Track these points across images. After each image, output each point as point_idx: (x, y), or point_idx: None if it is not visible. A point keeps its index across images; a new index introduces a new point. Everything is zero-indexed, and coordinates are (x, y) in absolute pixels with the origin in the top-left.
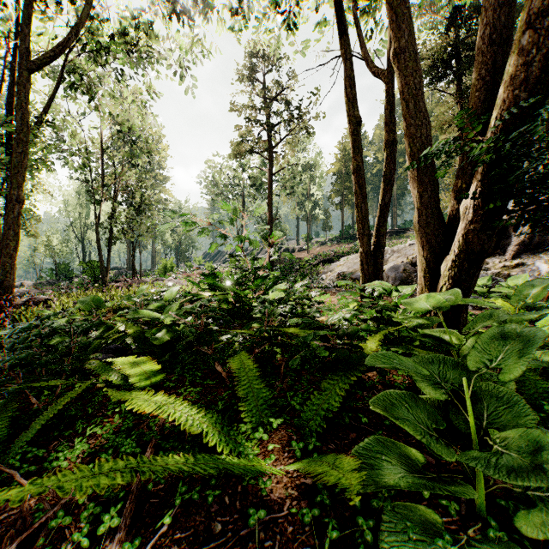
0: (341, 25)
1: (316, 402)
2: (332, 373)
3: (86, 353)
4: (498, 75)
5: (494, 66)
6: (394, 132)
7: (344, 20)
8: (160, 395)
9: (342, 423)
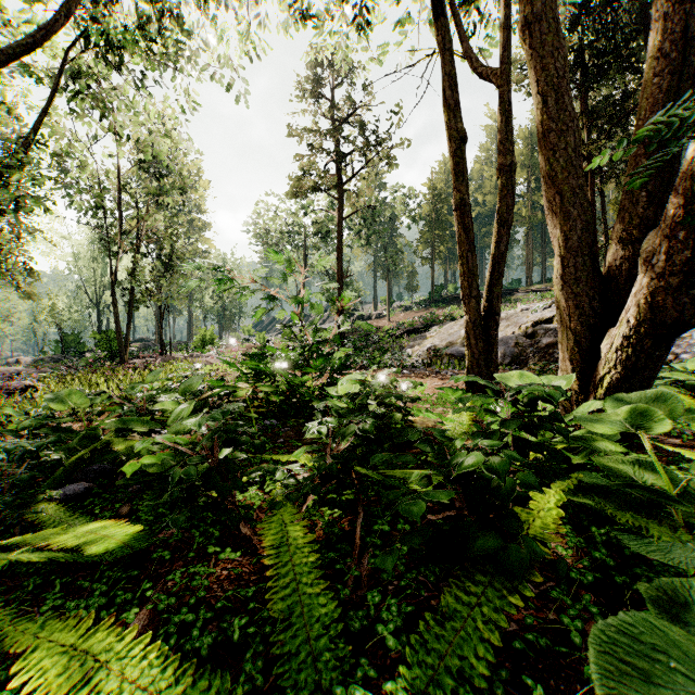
0: None
1: (430, 644)
2: (460, 572)
3: (24, 496)
4: (690, 51)
5: (683, 36)
6: (512, 153)
7: None
8: (103, 629)
9: None
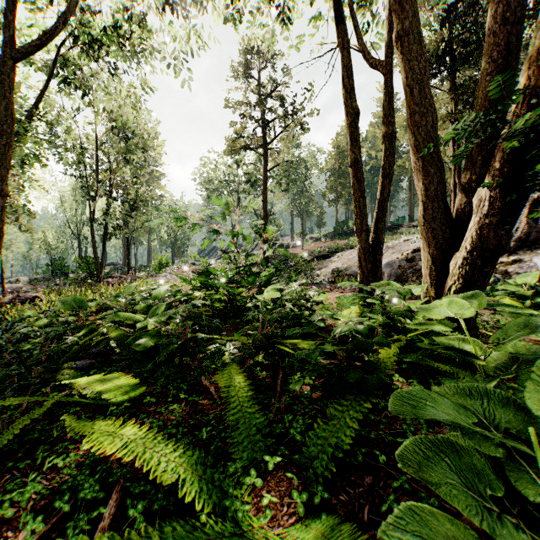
0: (339, 12)
1: (321, 434)
2: (340, 396)
3: (57, 363)
4: (512, 58)
5: (507, 47)
6: (393, 124)
7: (341, 7)
8: (129, 425)
9: (355, 463)
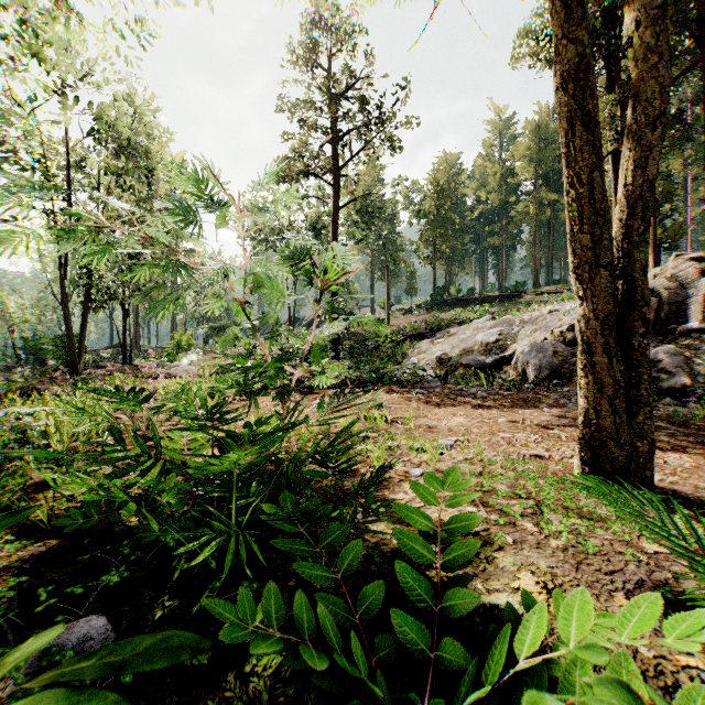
0: None
1: None
2: None
3: None
4: None
5: None
6: None
7: None
8: None
9: None
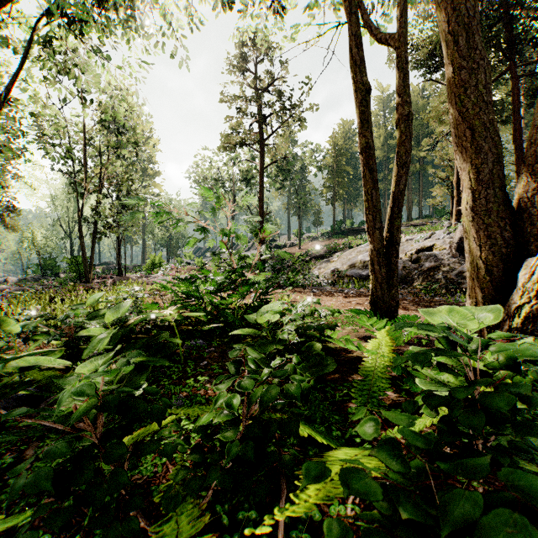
0: None
1: None
2: None
3: None
4: None
5: None
6: (410, 104)
7: None
8: None
9: None
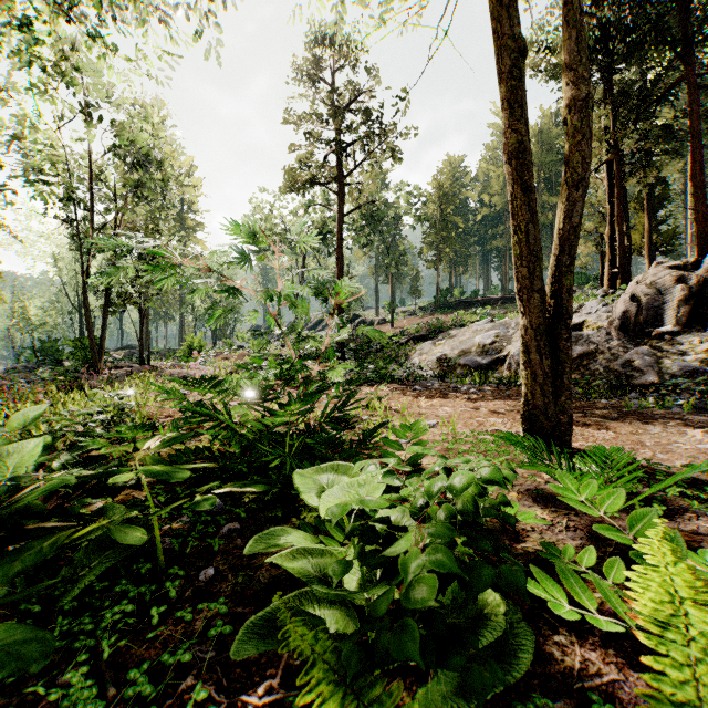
0: None
1: None
2: None
3: None
4: None
5: None
6: (588, 81)
7: None
8: None
9: None
